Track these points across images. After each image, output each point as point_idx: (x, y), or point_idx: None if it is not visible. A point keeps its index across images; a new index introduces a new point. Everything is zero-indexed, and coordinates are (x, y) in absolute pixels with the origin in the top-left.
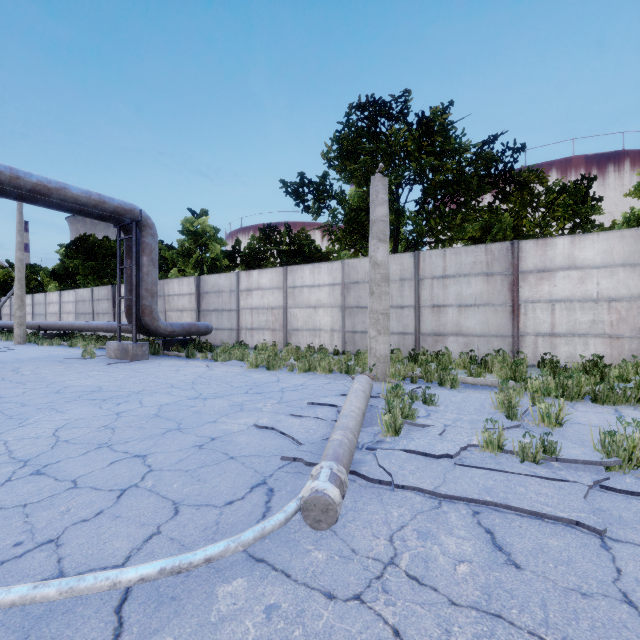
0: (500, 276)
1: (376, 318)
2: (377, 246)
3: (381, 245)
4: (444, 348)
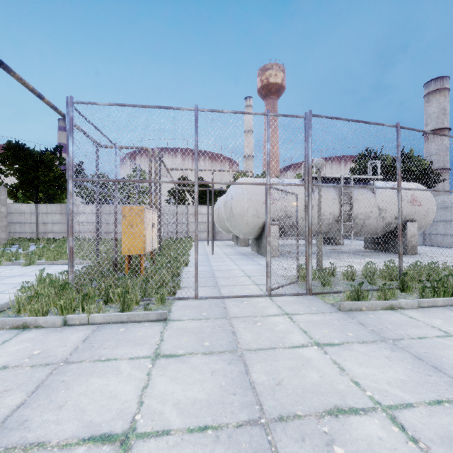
0: (65, 214)
1: (1, 227)
2: (2, 207)
3: (3, 207)
4: (47, 237)
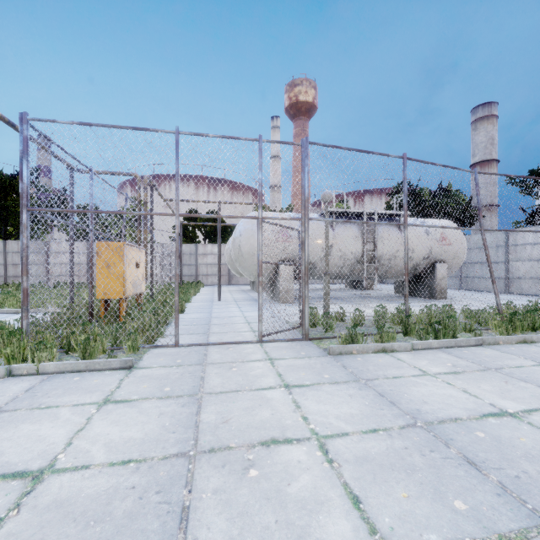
0: (42, 254)
1: None
2: None
3: None
4: (19, 282)
